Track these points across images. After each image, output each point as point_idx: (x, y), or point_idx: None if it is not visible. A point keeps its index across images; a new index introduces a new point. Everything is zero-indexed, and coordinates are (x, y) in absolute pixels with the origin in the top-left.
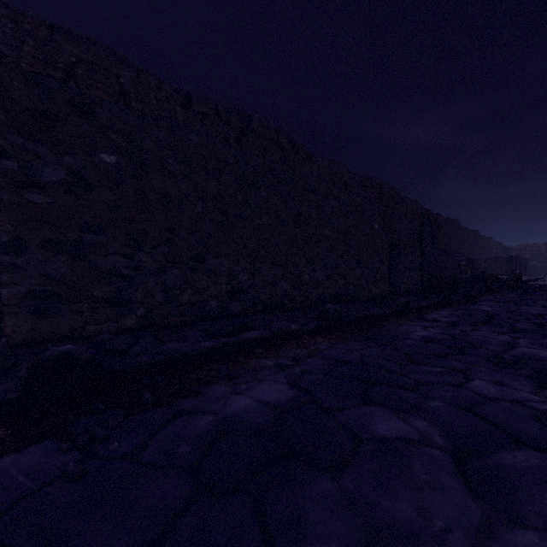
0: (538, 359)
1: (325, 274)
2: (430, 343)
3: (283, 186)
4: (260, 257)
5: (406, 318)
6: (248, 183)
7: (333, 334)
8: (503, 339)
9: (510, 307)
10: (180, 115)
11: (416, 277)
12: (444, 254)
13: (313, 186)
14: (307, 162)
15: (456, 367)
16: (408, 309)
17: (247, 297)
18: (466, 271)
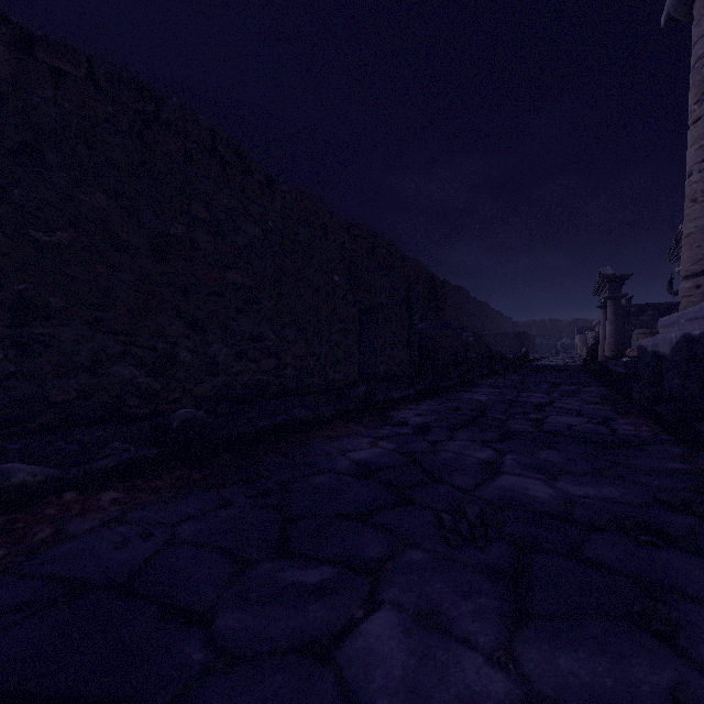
0: (524, 505)
1: (232, 350)
2: (363, 477)
3: (123, 177)
4: (48, 313)
5: (360, 421)
6: (5, 147)
7: (169, 476)
8: (484, 457)
9: (509, 394)
10: (4, 61)
11: (403, 355)
12: (449, 328)
13: (203, 192)
14: (265, 189)
15: (368, 554)
16: (371, 405)
17: (4, 398)
18: (473, 349)
